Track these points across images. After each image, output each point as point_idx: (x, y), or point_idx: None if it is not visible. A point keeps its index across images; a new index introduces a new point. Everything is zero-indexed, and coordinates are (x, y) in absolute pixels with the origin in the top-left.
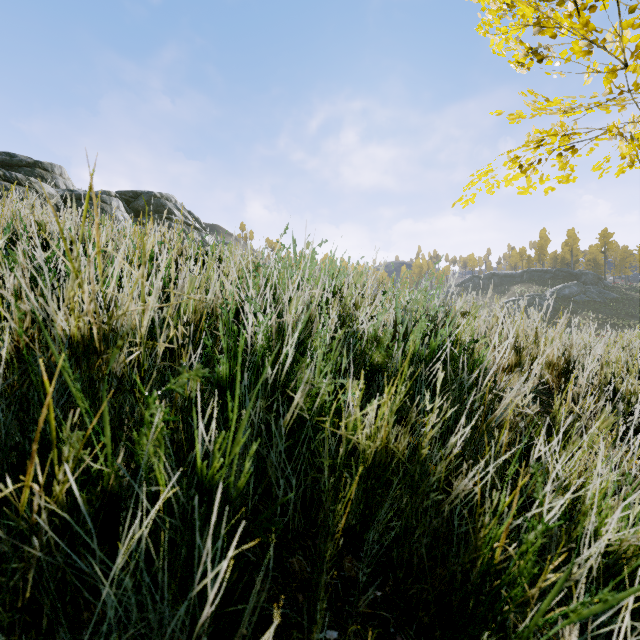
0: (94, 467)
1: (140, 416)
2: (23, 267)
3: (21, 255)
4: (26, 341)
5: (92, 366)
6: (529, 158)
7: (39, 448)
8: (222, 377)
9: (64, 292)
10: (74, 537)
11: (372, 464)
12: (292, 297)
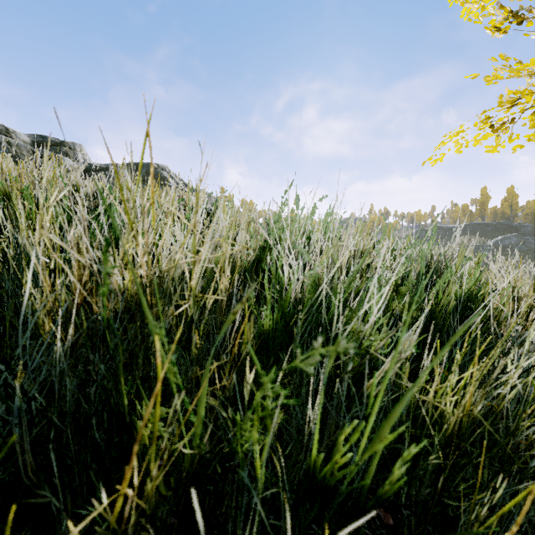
0: (175, 446)
1: (197, 373)
2: (83, 217)
3: (81, 204)
4: (83, 293)
5: (144, 318)
6: (501, 118)
7: (108, 415)
8: (266, 329)
9: (120, 243)
10: (158, 533)
11: (450, 433)
12: (324, 247)
